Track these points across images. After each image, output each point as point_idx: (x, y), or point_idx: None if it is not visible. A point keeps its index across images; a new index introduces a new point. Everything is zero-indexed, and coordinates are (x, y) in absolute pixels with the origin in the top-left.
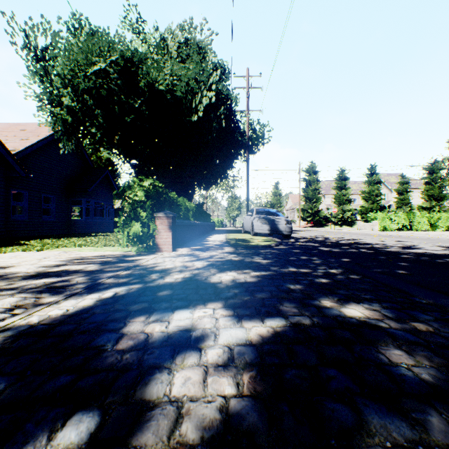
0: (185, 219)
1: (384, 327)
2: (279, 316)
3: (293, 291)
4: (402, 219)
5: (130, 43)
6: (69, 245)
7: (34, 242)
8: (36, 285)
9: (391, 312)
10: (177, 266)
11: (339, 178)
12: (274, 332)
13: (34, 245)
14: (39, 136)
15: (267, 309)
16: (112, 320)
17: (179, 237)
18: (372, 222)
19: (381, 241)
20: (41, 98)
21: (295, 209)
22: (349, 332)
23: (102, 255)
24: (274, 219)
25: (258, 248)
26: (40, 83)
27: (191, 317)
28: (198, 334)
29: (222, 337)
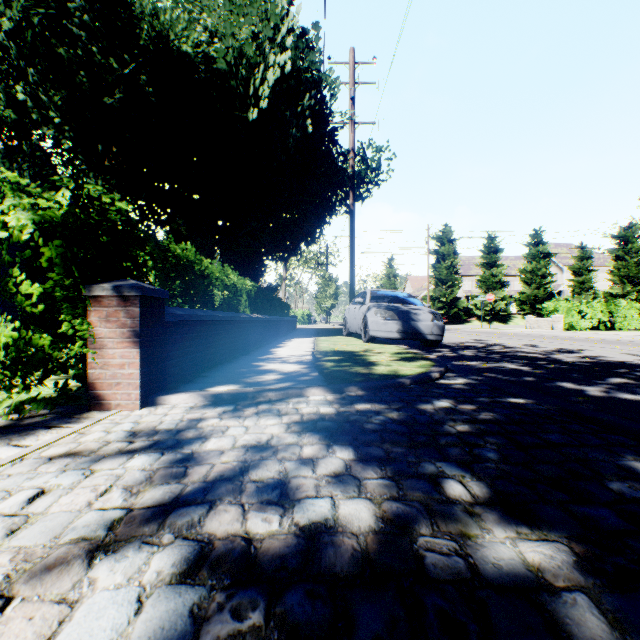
0: (226, 309)
1: None
2: None
3: None
4: (598, 311)
5: None
6: None
7: None
8: None
9: None
10: None
11: (488, 250)
12: None
13: None
14: None
15: None
16: None
17: (187, 355)
18: (553, 317)
19: (639, 356)
20: None
21: (418, 297)
22: None
23: None
24: (409, 310)
25: (405, 391)
26: None
27: None
28: None
29: None
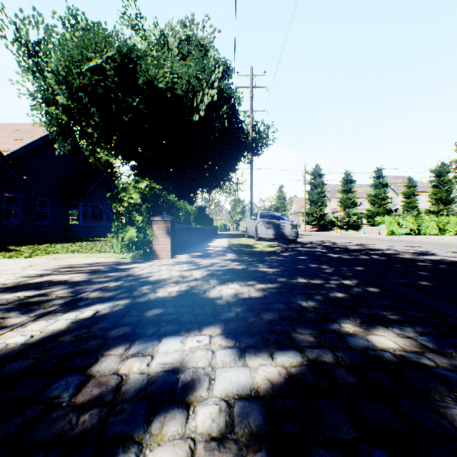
0: (186, 223)
1: (430, 365)
2: (292, 349)
3: (306, 310)
4: (410, 223)
5: (129, 39)
6: (62, 251)
7: (24, 248)
8: (8, 300)
9: (430, 341)
10: (173, 277)
11: (345, 181)
12: (288, 375)
13: (24, 251)
14: (34, 136)
15: (277, 337)
16: (82, 352)
17: (178, 243)
18: (380, 226)
19: (391, 247)
20: (34, 96)
21: (299, 213)
22: (386, 376)
23: (93, 263)
24: (279, 223)
25: (263, 255)
26: (34, 80)
27: (182, 349)
28: (187, 378)
29: (218, 384)
